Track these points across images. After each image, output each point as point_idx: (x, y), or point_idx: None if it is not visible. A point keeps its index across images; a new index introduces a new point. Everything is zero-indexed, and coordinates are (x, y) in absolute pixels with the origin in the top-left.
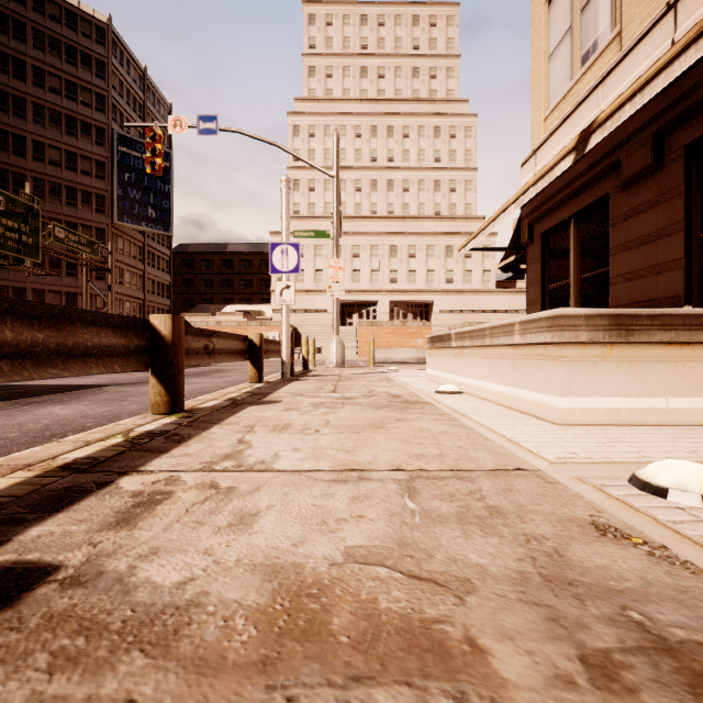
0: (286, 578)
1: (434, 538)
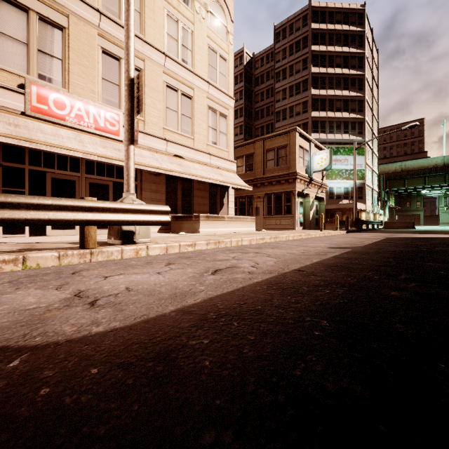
0: (18, 246)
1: (3, 246)
